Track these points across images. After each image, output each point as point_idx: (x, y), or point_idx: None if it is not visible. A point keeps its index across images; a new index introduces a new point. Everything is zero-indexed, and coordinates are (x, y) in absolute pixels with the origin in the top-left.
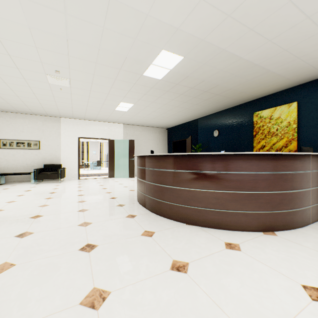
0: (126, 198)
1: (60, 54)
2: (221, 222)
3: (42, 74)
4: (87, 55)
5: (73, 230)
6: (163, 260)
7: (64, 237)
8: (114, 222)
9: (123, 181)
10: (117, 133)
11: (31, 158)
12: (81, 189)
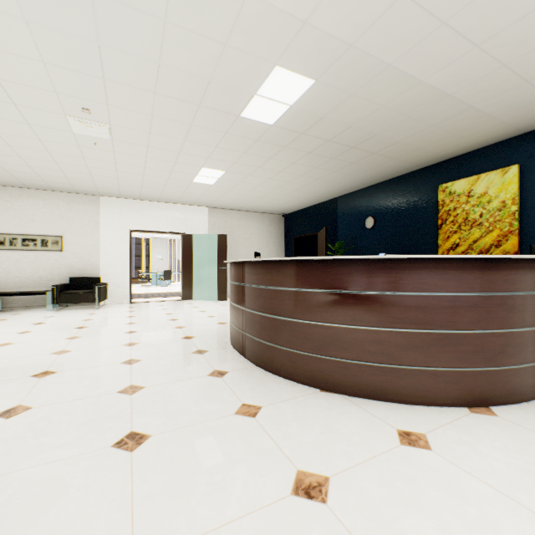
0: (211, 337)
1: (88, 76)
2: (388, 389)
3: (60, 115)
4: (137, 77)
5: (107, 403)
6: (278, 470)
7: (88, 418)
8: (186, 385)
9: (208, 306)
10: (196, 224)
11: (47, 267)
12: (132, 321)
